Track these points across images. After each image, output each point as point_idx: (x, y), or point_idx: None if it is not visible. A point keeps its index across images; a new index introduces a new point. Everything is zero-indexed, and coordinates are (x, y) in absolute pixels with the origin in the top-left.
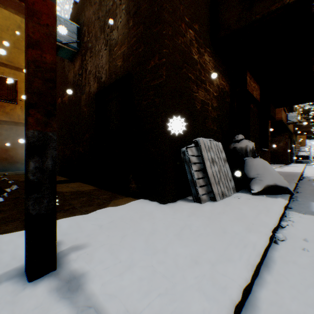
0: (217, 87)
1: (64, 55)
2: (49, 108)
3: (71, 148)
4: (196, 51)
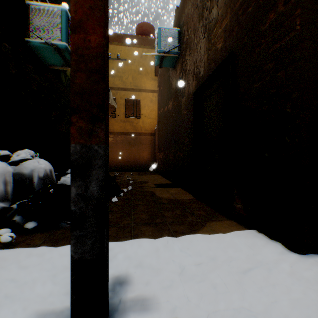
0: None
1: (167, 64)
2: (93, 110)
3: (174, 153)
4: None
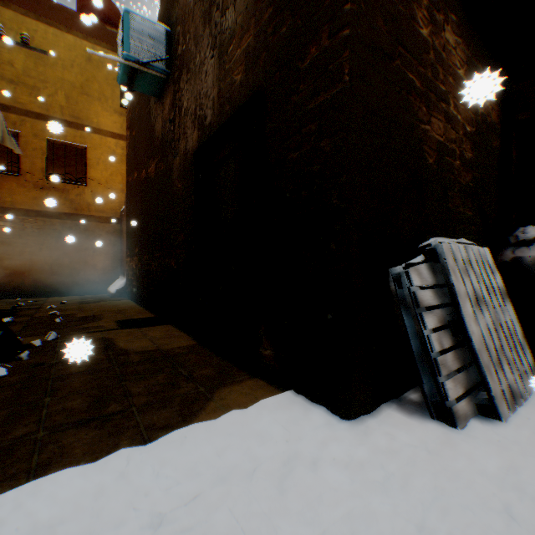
0: (472, 112)
1: (145, 88)
2: None
3: (158, 260)
4: (424, 18)
